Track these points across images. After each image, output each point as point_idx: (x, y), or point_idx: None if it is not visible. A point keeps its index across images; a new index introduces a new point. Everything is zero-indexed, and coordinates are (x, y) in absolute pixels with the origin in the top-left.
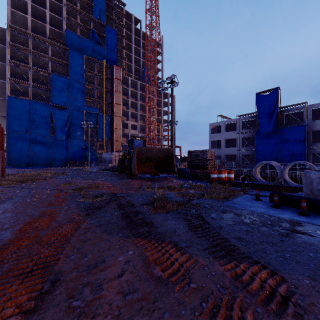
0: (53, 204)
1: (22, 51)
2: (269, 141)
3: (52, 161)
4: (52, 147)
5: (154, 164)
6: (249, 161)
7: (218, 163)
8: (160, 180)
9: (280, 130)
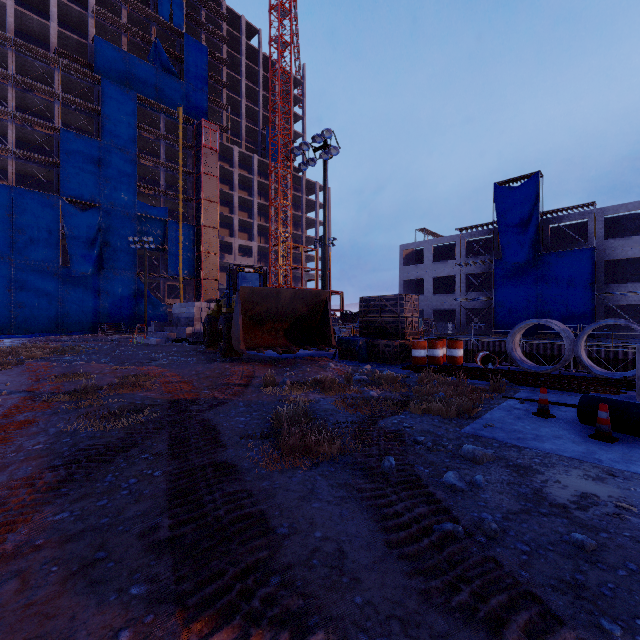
0: None
1: None
2: (520, 280)
3: (63, 321)
4: (63, 291)
5: (284, 326)
6: (479, 321)
7: (420, 325)
8: (299, 363)
9: (543, 259)
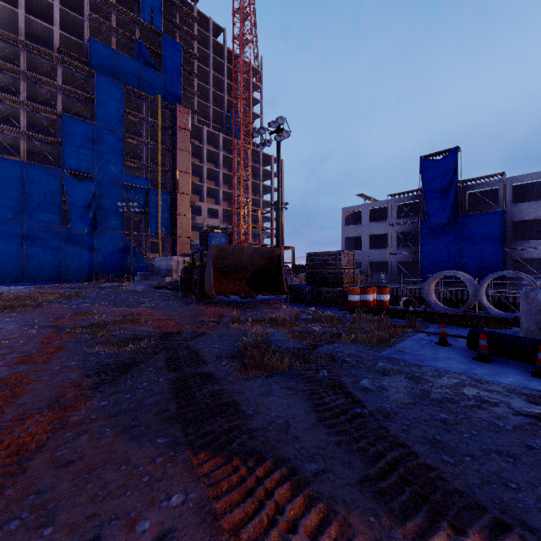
0: (32, 360)
1: (7, 73)
2: (442, 238)
3: (64, 272)
4: (64, 247)
5: (246, 276)
6: (408, 272)
7: (358, 275)
8: (258, 306)
9: (461, 220)
